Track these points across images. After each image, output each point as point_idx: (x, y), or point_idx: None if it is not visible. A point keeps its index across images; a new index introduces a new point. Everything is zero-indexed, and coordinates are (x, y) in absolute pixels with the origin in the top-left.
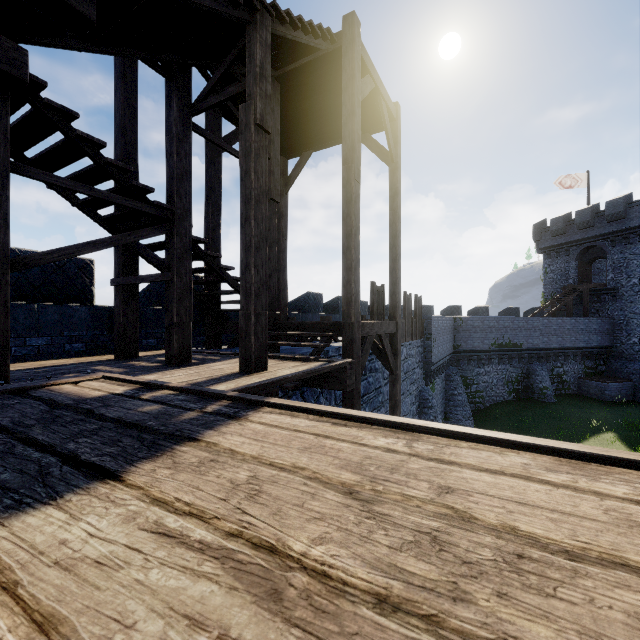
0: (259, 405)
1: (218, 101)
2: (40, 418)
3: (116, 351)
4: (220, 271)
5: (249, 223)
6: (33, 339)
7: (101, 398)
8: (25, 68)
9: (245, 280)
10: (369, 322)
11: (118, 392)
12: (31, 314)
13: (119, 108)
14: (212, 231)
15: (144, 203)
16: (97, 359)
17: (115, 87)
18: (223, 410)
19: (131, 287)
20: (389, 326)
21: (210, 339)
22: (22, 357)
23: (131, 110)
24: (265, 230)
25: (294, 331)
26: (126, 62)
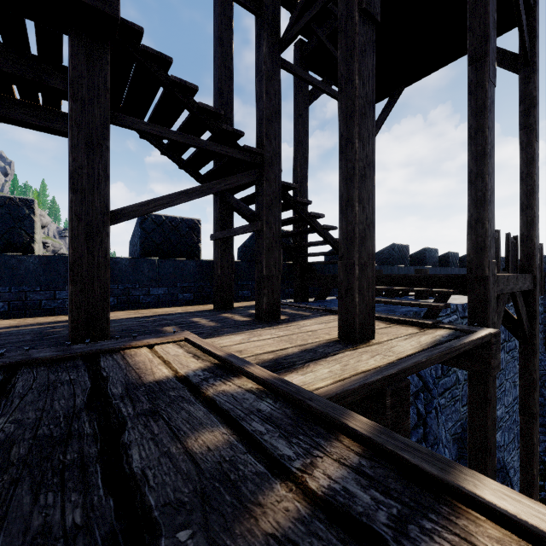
0: (445, 492)
1: (309, 18)
2: (44, 437)
3: (215, 302)
4: (309, 219)
5: (351, 144)
6: (155, 289)
7: (158, 386)
8: (116, 4)
9: (346, 220)
10: (503, 275)
11: (187, 371)
12: (153, 268)
13: (217, 72)
14: (299, 184)
15: (234, 149)
16: (200, 309)
17: (214, 54)
18: (354, 493)
19: (227, 241)
20: (525, 281)
21: (298, 292)
22: (147, 304)
23: (227, 72)
24: (371, 153)
25: (393, 286)
26: (223, 27)
